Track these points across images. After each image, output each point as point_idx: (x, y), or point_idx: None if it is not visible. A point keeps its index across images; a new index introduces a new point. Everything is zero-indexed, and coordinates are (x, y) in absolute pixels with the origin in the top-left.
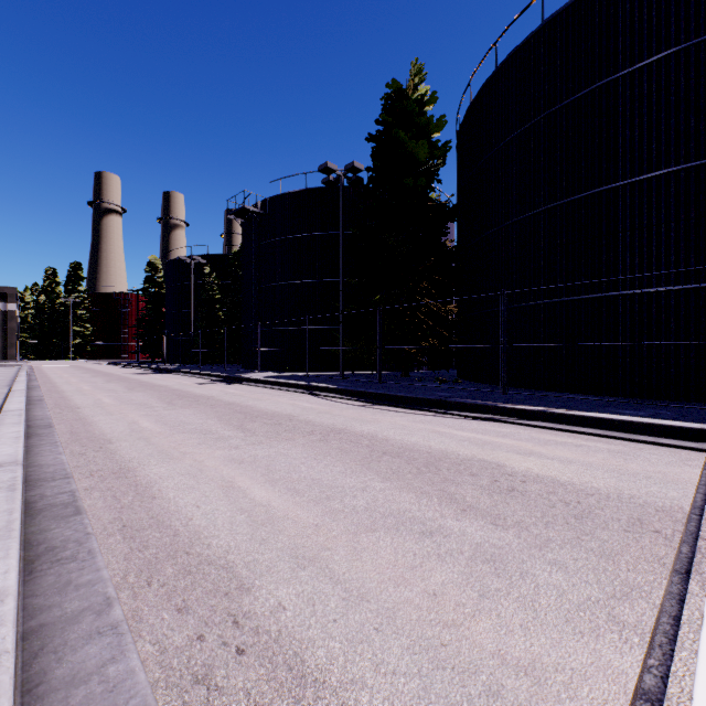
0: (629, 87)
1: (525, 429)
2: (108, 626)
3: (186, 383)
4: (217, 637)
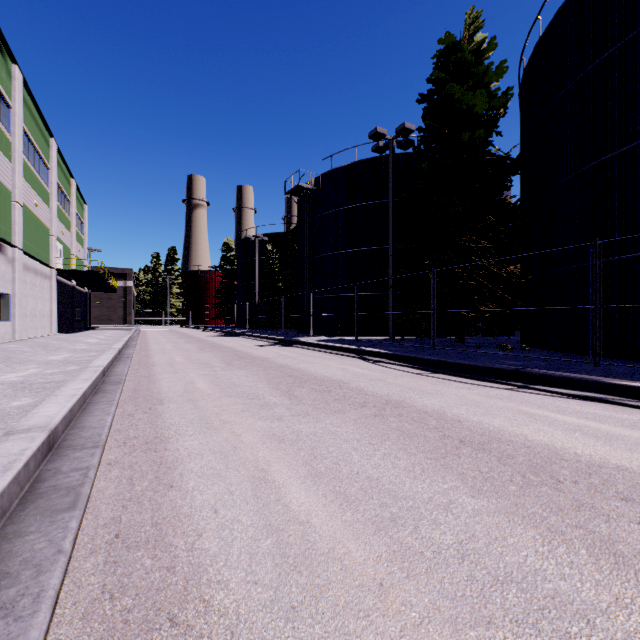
0: None
1: None
2: None
3: (248, 345)
4: None
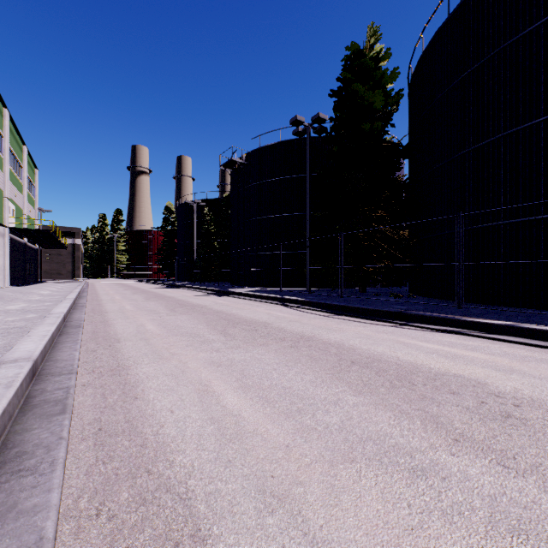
0: None
1: (494, 343)
2: None
3: (188, 295)
4: None
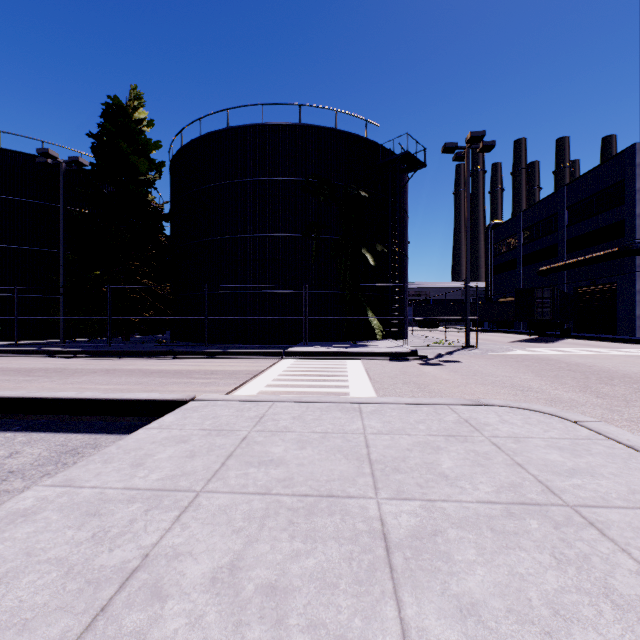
0: (268, 187)
1: (218, 360)
2: None
3: None
4: None
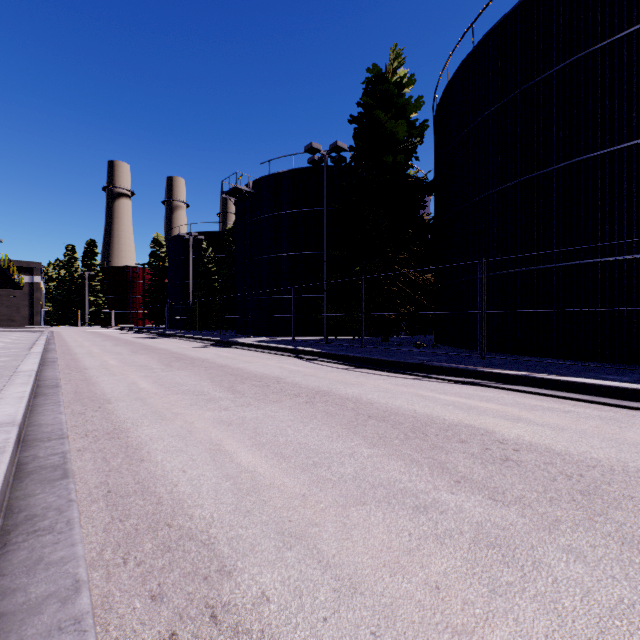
0: (608, 58)
1: (508, 394)
2: (71, 619)
3: (185, 346)
4: (192, 636)
